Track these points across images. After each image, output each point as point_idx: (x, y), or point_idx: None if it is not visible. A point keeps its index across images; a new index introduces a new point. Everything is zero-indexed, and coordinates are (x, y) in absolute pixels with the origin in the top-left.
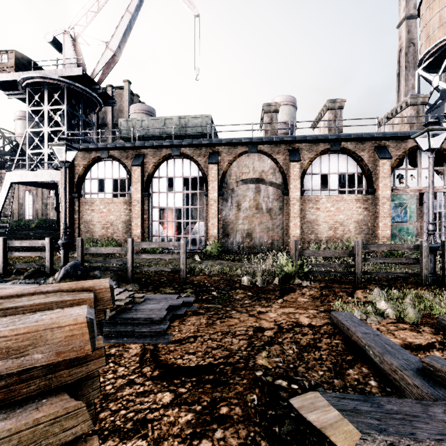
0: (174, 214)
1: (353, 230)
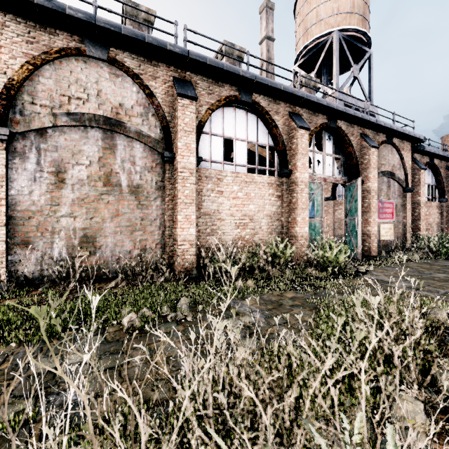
0: None
1: (266, 227)
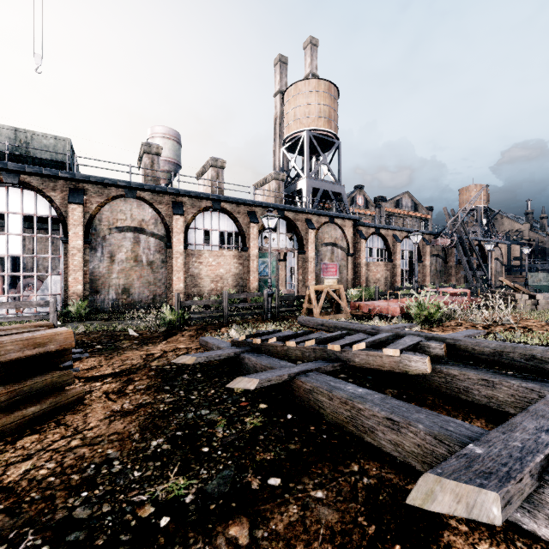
0: (7, 265)
1: (231, 283)
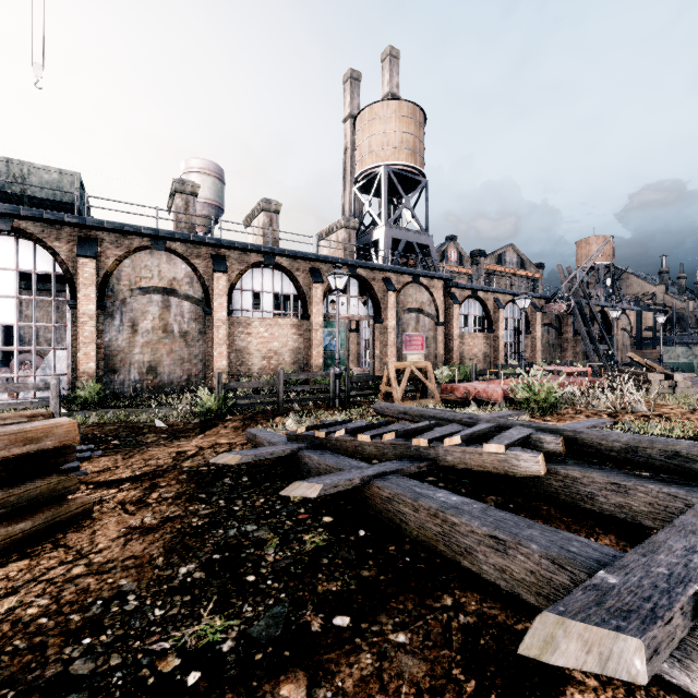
0: None
1: (289, 359)
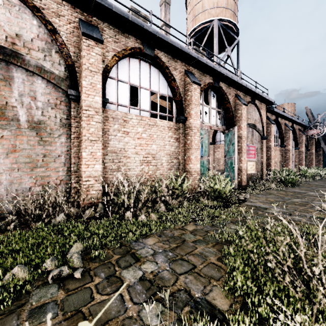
0: None
1: (166, 164)
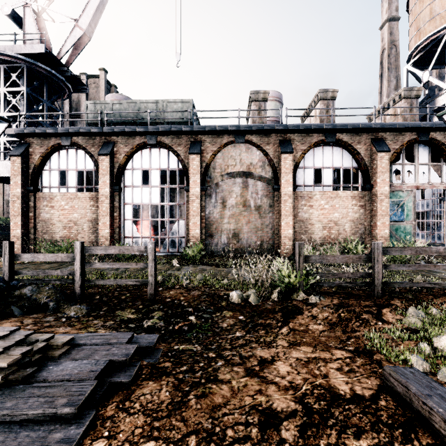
0: (150, 211)
1: (349, 229)
